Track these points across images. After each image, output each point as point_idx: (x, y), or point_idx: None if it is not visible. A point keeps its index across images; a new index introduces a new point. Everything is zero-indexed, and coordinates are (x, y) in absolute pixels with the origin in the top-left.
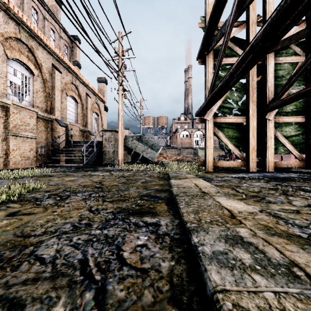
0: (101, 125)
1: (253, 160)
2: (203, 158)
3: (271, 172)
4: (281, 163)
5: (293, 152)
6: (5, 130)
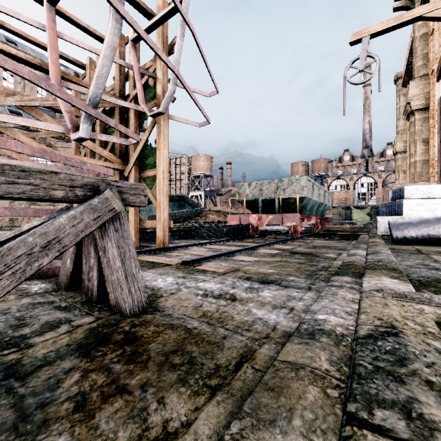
0: (154, 187)
1: None
2: (361, 223)
3: None
4: None
5: None
6: (28, 202)
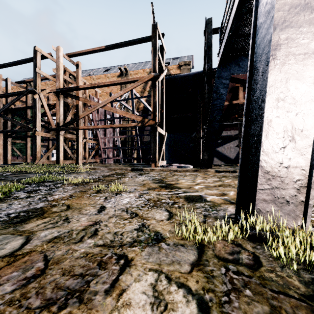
0: None
1: (1, 159)
2: None
3: (10, 164)
4: (15, 160)
5: (20, 155)
6: None
